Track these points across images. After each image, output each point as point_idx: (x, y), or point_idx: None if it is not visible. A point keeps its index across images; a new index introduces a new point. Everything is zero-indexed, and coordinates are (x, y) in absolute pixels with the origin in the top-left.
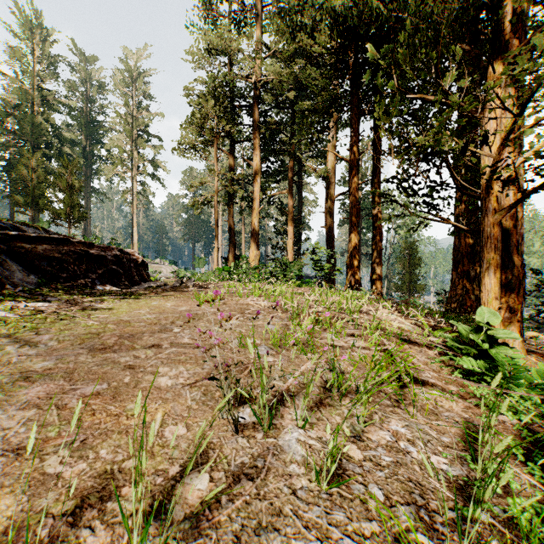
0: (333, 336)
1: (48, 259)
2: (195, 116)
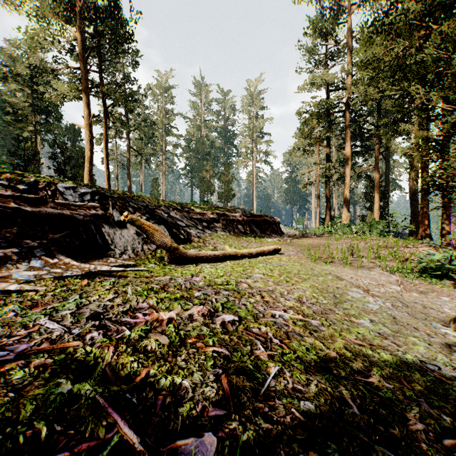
0: (385, 251)
1: (257, 223)
2: (305, 131)
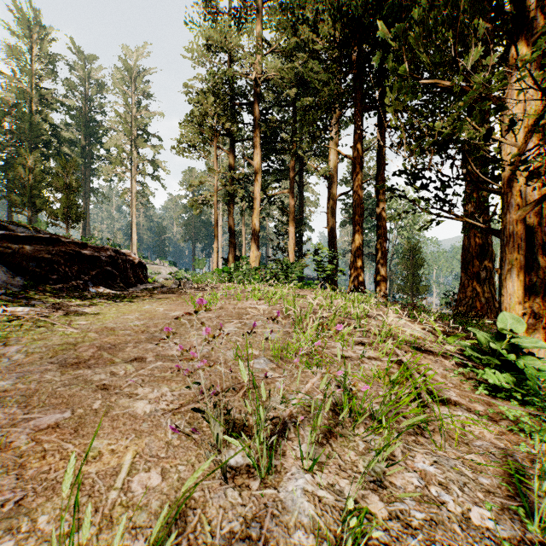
0: (340, 344)
1: (36, 260)
2: (195, 114)
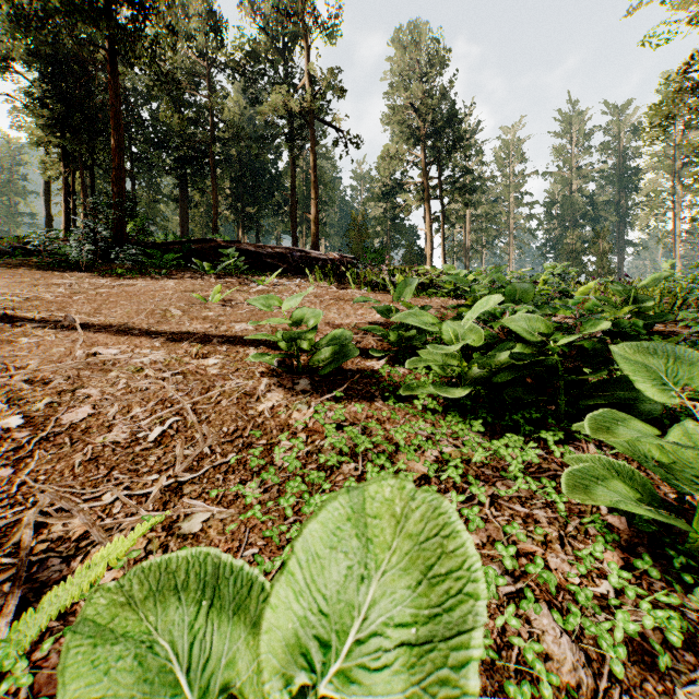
0: None
1: None
2: None
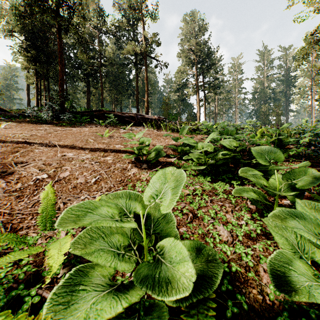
0: None
1: None
2: None
